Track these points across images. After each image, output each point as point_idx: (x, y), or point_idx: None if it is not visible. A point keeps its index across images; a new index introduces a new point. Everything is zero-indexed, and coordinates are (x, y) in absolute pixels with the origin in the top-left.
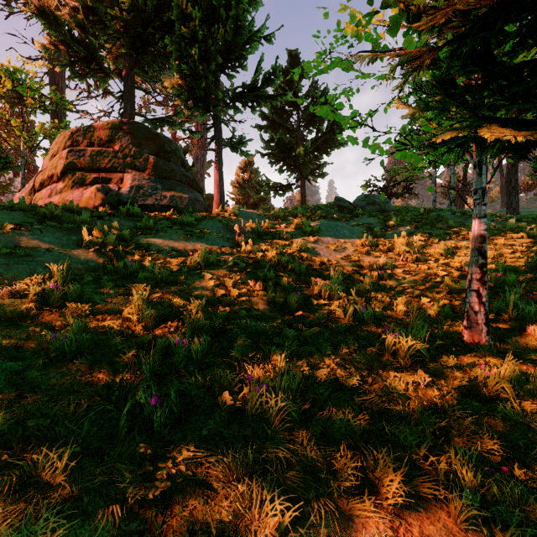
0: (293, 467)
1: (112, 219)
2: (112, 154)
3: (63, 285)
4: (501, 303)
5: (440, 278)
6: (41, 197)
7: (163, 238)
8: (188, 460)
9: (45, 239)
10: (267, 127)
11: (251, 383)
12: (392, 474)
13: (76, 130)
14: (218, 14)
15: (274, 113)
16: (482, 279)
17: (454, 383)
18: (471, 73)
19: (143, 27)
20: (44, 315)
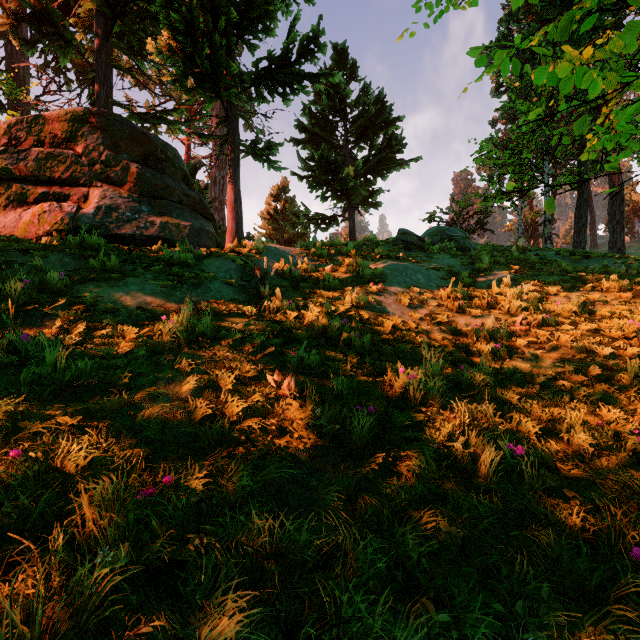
0: None
1: (49, 255)
2: (72, 159)
3: None
4: None
5: (600, 357)
6: None
7: (128, 287)
8: None
9: None
10: (305, 141)
11: None
12: None
13: (16, 121)
14: None
15: (315, 124)
16: None
17: None
18: None
19: None
20: None
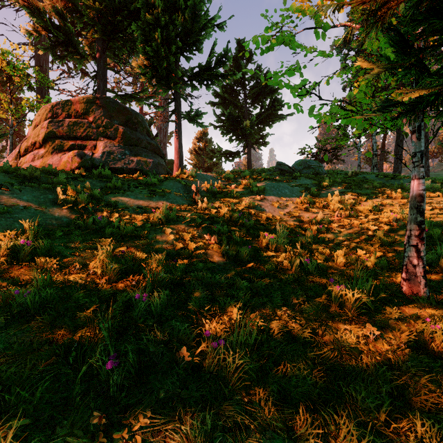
0: (252, 431)
1: (86, 180)
2: (87, 125)
3: (34, 240)
4: (432, 255)
5: (372, 231)
6: (25, 161)
7: (129, 197)
8: (144, 426)
9: (24, 198)
10: (219, 103)
11: (208, 339)
12: (355, 442)
13: (56, 104)
14: (178, 4)
15: (225, 92)
16: (421, 235)
17: (401, 336)
18: (427, 34)
19: (113, 15)
20: (14, 269)
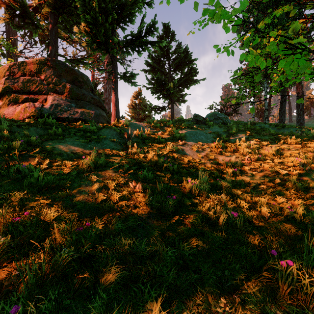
0: None
1: (30, 128)
2: (39, 82)
3: None
4: None
5: (281, 175)
6: None
7: (66, 143)
8: None
9: None
10: (150, 70)
11: None
12: None
13: (13, 64)
14: None
15: (154, 62)
16: None
17: None
18: None
19: None
20: None
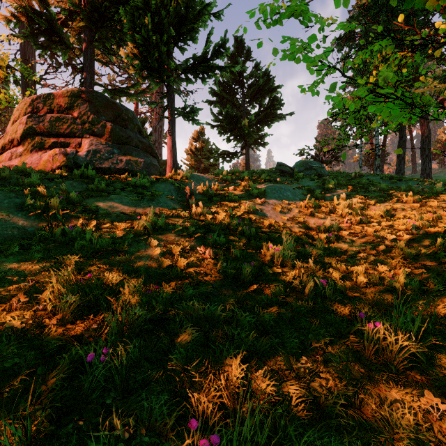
0: None
1: (65, 181)
2: (71, 120)
3: None
4: None
5: (388, 241)
6: (2, 160)
7: (113, 201)
8: None
9: None
10: (216, 102)
11: (195, 434)
12: None
13: (37, 97)
14: None
15: (223, 90)
16: None
17: None
18: None
19: (100, 1)
20: None
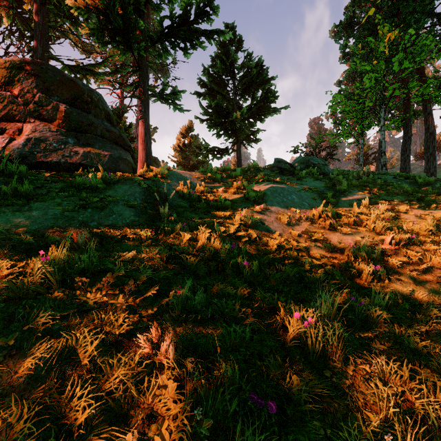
0: None
1: None
2: (9, 99)
3: None
4: None
5: None
6: None
7: (30, 212)
8: None
9: None
10: (205, 94)
11: None
12: None
13: None
14: None
15: (212, 82)
16: None
17: None
18: None
19: None
20: None
